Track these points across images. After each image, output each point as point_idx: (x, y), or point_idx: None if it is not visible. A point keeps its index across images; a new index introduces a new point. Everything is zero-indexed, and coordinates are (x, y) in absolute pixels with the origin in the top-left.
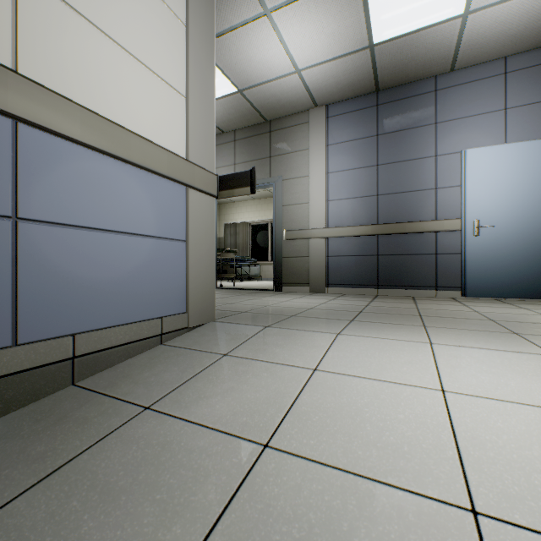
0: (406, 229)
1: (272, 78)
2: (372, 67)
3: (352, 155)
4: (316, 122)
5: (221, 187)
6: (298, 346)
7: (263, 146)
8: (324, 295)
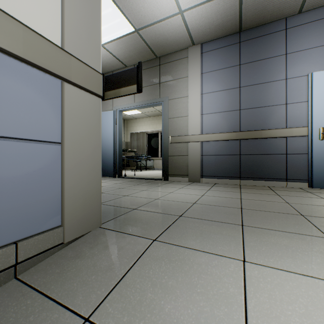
0: (262, 135)
1: (161, 18)
2: (238, 9)
3: (221, 80)
4: (193, 56)
5: (107, 87)
6: (197, 294)
7: (154, 75)
8: (200, 185)
